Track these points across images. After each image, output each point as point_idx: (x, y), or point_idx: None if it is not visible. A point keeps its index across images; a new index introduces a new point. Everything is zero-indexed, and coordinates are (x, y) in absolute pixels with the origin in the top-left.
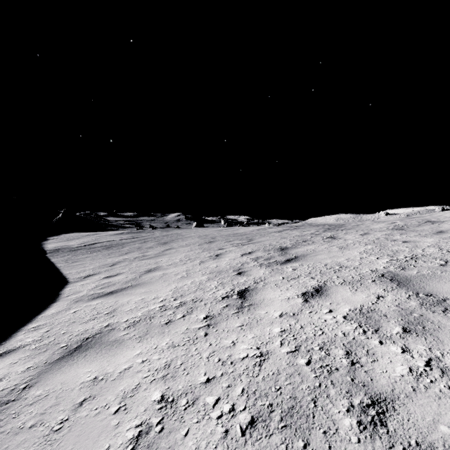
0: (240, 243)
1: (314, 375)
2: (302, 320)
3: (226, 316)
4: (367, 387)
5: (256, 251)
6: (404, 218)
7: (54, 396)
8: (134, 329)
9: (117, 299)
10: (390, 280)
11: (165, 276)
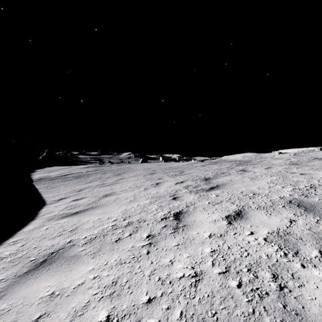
0: (174, 174)
1: (246, 300)
2: (229, 241)
3: (164, 236)
4: (300, 316)
5: (186, 180)
6: (295, 156)
7: (15, 311)
8: (90, 245)
9: (80, 218)
10: (297, 206)
11: (118, 200)
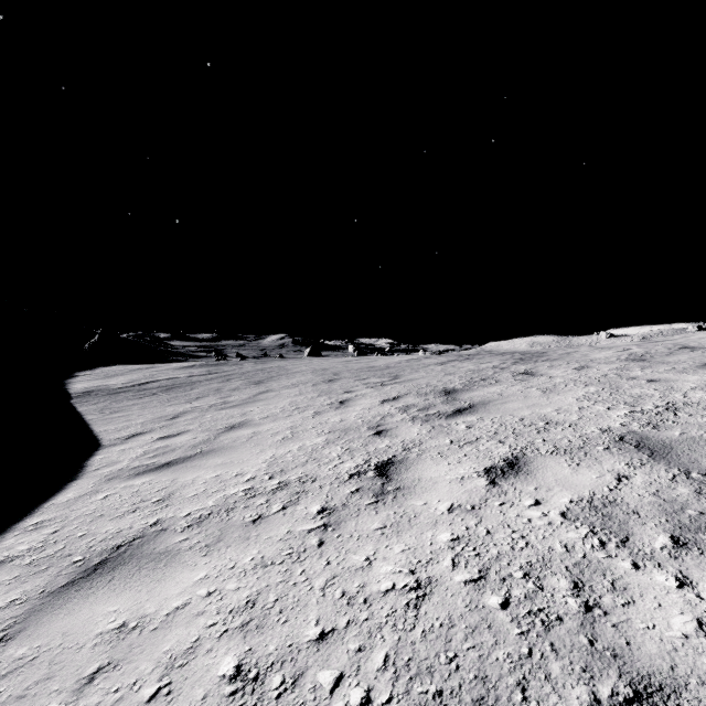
0: (380, 382)
1: (518, 631)
2: (489, 520)
3: (355, 510)
4: (621, 659)
5: (405, 395)
6: (642, 342)
7: (47, 660)
8: (199, 531)
9: (176, 475)
10: (636, 446)
11: (257, 437)
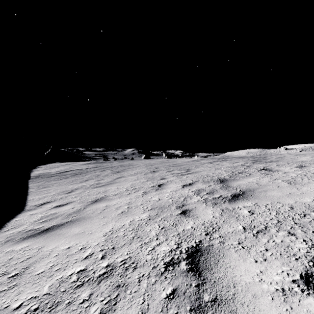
0: (180, 173)
1: None
2: None
3: None
4: None
5: (196, 182)
6: None
7: None
8: None
9: (45, 243)
10: None
11: (107, 210)
